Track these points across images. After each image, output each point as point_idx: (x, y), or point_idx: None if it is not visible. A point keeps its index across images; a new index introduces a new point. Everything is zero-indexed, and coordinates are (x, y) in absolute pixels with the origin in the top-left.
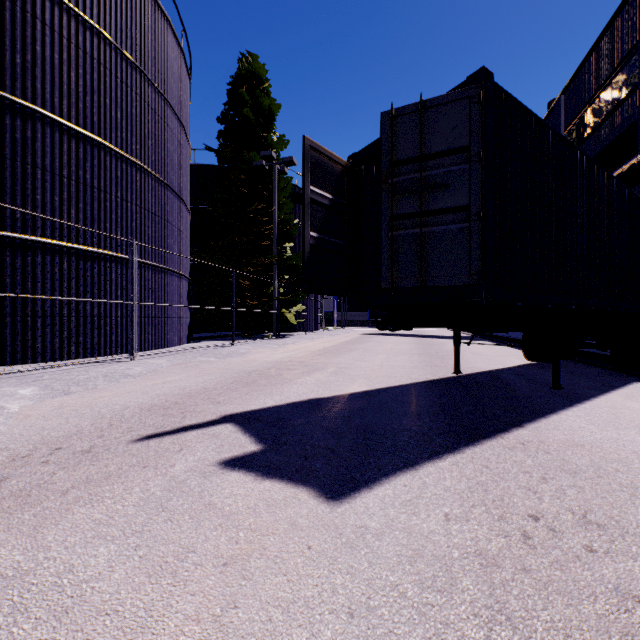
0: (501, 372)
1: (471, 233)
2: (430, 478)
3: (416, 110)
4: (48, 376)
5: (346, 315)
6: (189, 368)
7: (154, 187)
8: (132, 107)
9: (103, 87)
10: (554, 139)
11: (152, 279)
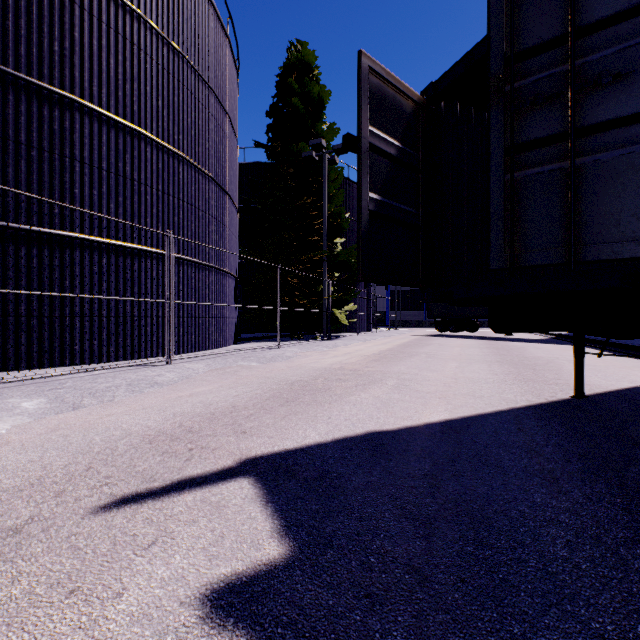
0: (638, 394)
1: None
2: None
3: None
4: (70, 383)
5: (400, 315)
6: (225, 375)
7: (197, 180)
8: (174, 95)
9: (143, 74)
10: None
11: (195, 277)
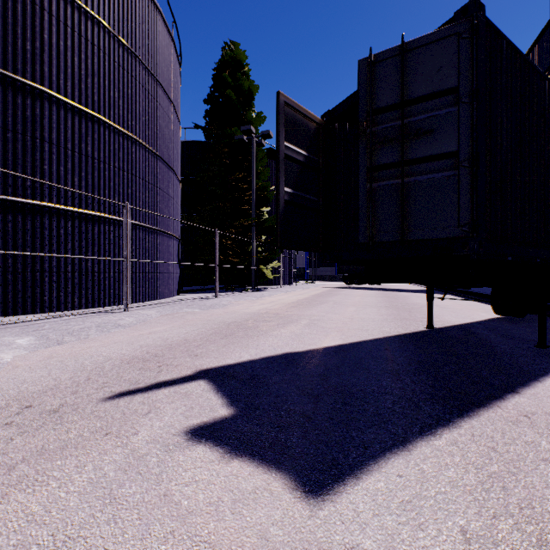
0: (472, 326)
1: (460, 181)
2: (428, 465)
3: (397, 53)
4: (48, 326)
5: (316, 271)
6: (175, 319)
7: (147, 158)
8: (128, 88)
9: (102, 70)
10: (543, 84)
11: (146, 239)
